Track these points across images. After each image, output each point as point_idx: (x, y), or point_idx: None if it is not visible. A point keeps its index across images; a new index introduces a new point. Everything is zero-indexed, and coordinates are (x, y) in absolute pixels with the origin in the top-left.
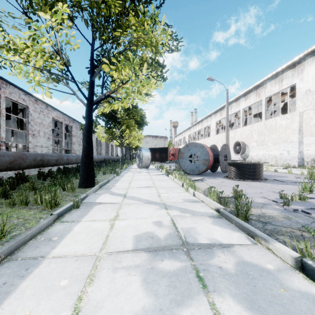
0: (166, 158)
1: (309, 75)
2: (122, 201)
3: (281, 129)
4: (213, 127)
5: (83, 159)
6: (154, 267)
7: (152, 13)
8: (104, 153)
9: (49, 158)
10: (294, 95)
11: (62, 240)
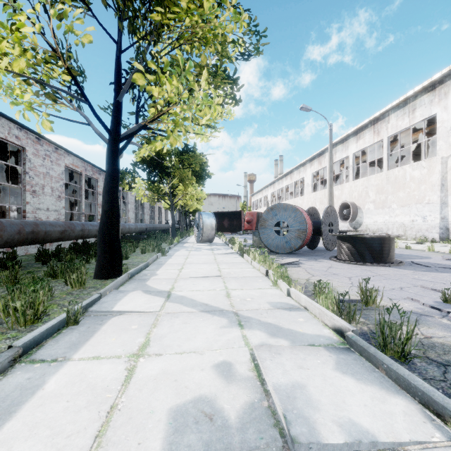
0: (239, 226)
1: None
2: (161, 307)
3: (413, 184)
4: (308, 181)
5: (102, 230)
6: None
7: None
8: (148, 219)
9: (48, 229)
10: (431, 132)
11: (6, 423)
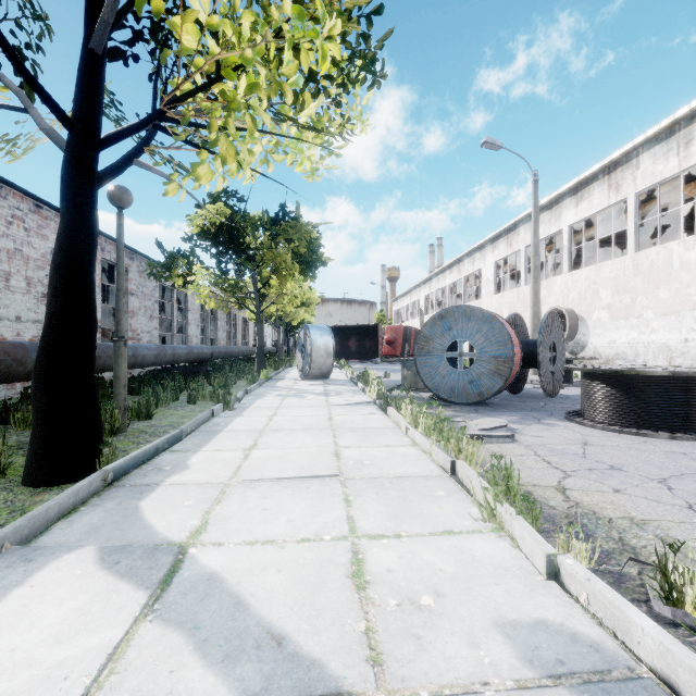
0: (374, 350)
1: None
2: (104, 667)
3: (687, 274)
4: (488, 275)
5: (40, 363)
6: None
7: None
8: (224, 338)
9: None
10: None
11: None
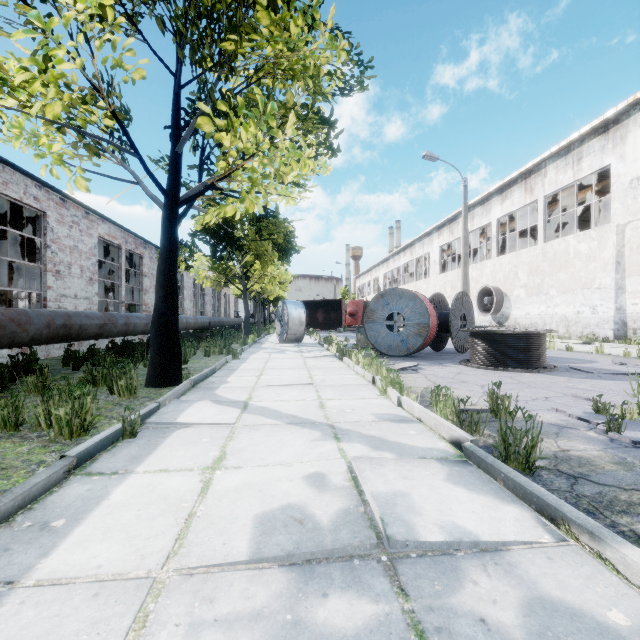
0: (338, 321)
1: (639, 147)
2: (237, 419)
3: (579, 261)
4: (435, 257)
5: (156, 323)
6: (302, 620)
7: (308, 5)
8: (211, 311)
9: (83, 322)
10: (604, 190)
11: (75, 528)
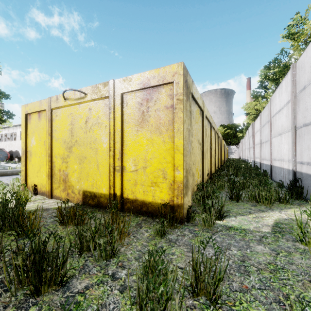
0: None
1: None
2: None
3: None
4: (18, 134)
5: None
6: None
7: None
8: None
9: None
10: None
11: None
